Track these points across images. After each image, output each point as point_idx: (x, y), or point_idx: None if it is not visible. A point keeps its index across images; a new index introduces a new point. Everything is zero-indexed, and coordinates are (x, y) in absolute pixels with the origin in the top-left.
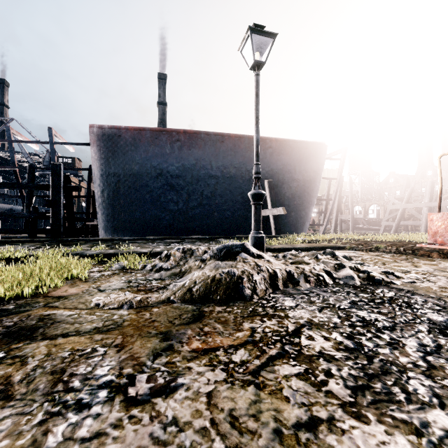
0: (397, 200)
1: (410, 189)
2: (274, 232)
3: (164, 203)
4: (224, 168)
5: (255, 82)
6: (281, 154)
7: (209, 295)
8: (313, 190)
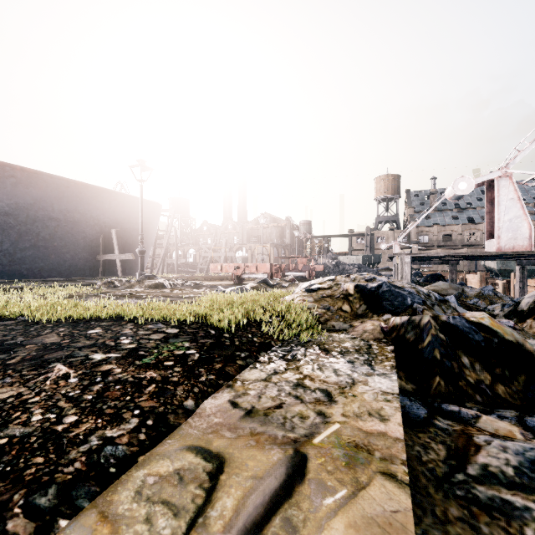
0: (208, 249)
1: (215, 243)
2: (121, 274)
3: None
4: (68, 212)
5: (141, 190)
6: (125, 207)
7: (157, 287)
8: (151, 239)
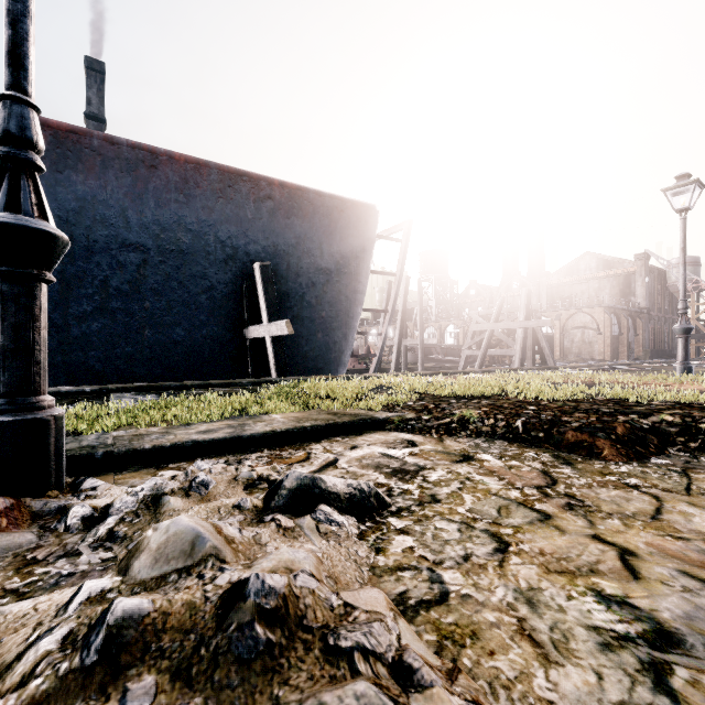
0: (482, 318)
1: (500, 300)
2: (275, 372)
3: None
4: (161, 229)
5: None
6: (293, 215)
7: None
8: (357, 293)
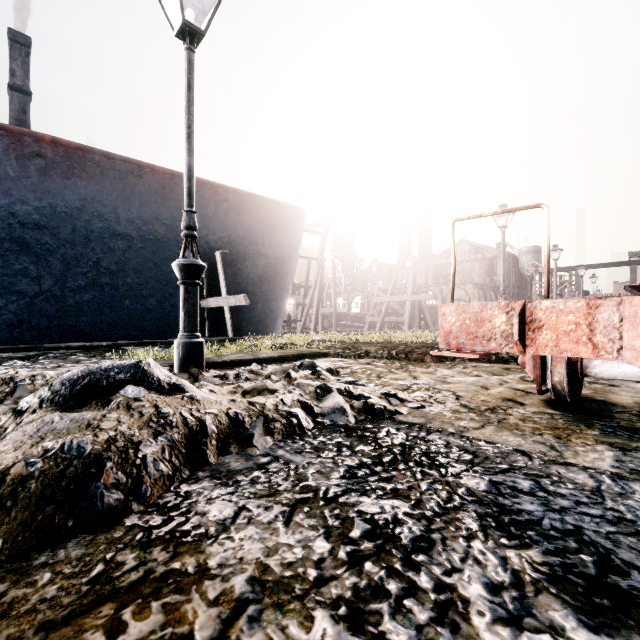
0: (382, 292)
1: (395, 279)
2: (232, 333)
3: (3, 277)
4: (143, 223)
5: (187, 63)
6: (243, 214)
7: None
8: (289, 273)
